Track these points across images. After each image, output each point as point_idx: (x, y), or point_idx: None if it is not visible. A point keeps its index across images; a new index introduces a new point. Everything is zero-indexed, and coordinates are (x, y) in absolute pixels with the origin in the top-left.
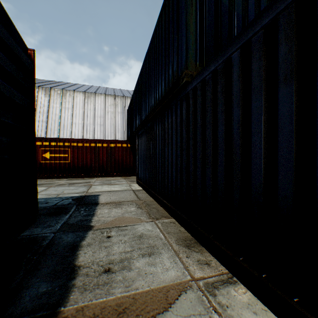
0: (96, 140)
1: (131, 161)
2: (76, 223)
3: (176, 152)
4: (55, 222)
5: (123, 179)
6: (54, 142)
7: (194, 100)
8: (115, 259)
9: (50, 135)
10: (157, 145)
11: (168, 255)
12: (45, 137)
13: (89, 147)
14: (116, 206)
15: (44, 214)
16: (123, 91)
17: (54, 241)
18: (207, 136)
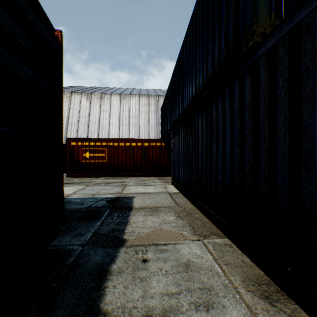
0: (130, 140)
1: (166, 160)
2: (108, 233)
3: (231, 148)
4: (85, 230)
5: (157, 180)
6: (93, 142)
7: (268, 69)
8: (154, 307)
9: (90, 136)
10: (199, 142)
11: (237, 313)
12: (85, 138)
13: (124, 146)
14: (152, 213)
15: (77, 218)
16: (156, 91)
17: (81, 258)
18: (306, 119)
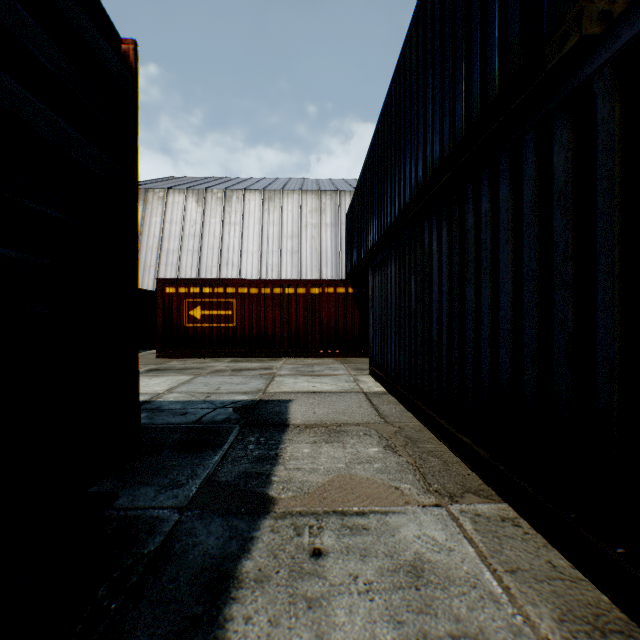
0: (283, 282)
1: (356, 324)
2: (235, 482)
3: (515, 296)
4: (188, 474)
5: (339, 364)
6: (208, 287)
7: (620, 99)
8: None
9: (204, 276)
10: (433, 283)
11: None
12: (192, 279)
13: (270, 295)
14: (330, 438)
15: (171, 446)
16: (336, 182)
17: (175, 542)
18: None
